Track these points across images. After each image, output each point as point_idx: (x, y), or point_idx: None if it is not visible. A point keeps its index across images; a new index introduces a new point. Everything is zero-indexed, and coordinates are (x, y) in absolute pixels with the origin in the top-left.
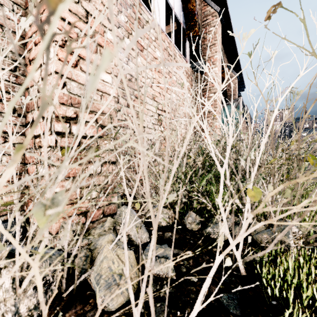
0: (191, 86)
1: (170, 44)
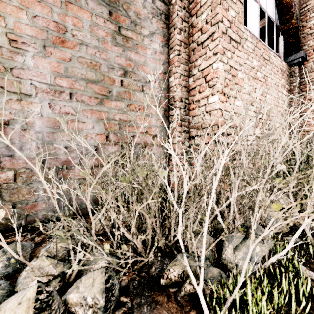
0: (286, 82)
1: (265, 49)
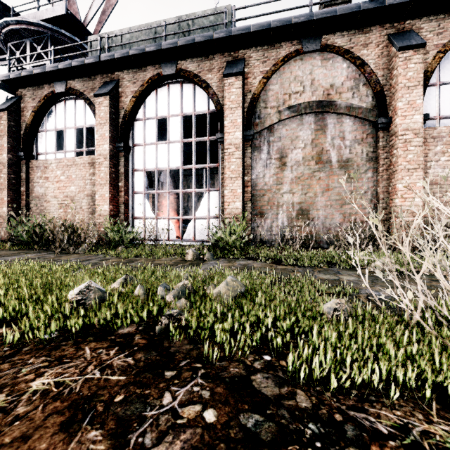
0: None
1: None
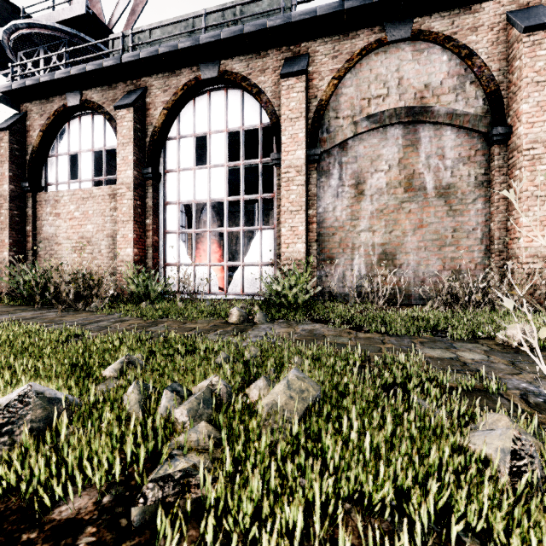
0: None
1: None
